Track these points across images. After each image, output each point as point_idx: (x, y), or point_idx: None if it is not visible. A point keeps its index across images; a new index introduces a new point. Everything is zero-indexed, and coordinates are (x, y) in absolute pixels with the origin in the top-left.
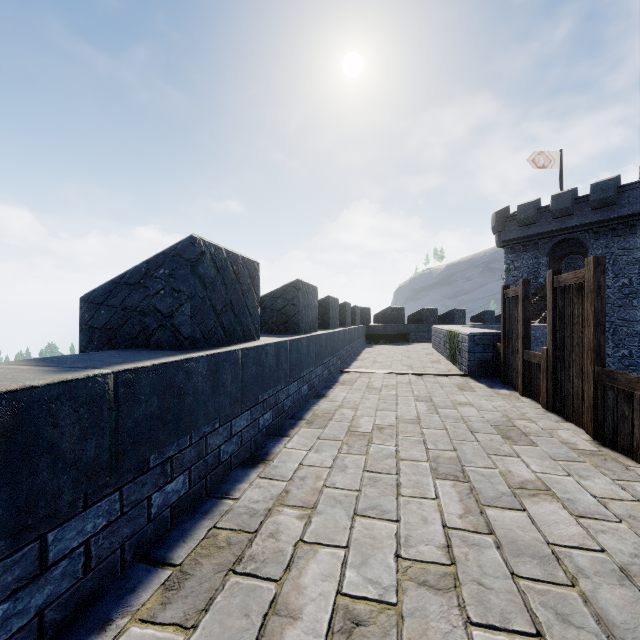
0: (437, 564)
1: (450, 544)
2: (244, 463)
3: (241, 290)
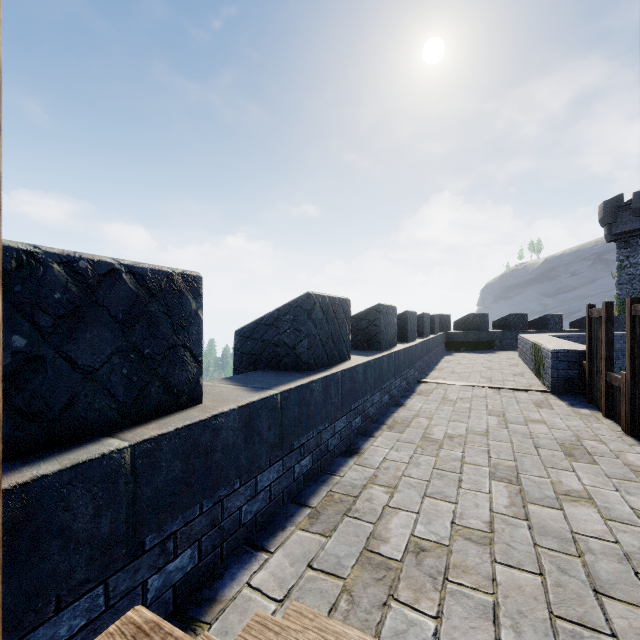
0: (481, 532)
1: (494, 522)
2: (342, 454)
3: (338, 324)
